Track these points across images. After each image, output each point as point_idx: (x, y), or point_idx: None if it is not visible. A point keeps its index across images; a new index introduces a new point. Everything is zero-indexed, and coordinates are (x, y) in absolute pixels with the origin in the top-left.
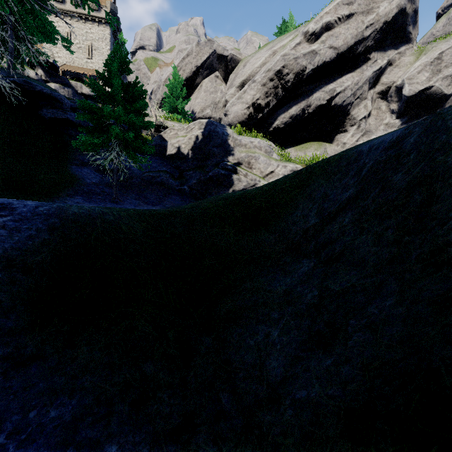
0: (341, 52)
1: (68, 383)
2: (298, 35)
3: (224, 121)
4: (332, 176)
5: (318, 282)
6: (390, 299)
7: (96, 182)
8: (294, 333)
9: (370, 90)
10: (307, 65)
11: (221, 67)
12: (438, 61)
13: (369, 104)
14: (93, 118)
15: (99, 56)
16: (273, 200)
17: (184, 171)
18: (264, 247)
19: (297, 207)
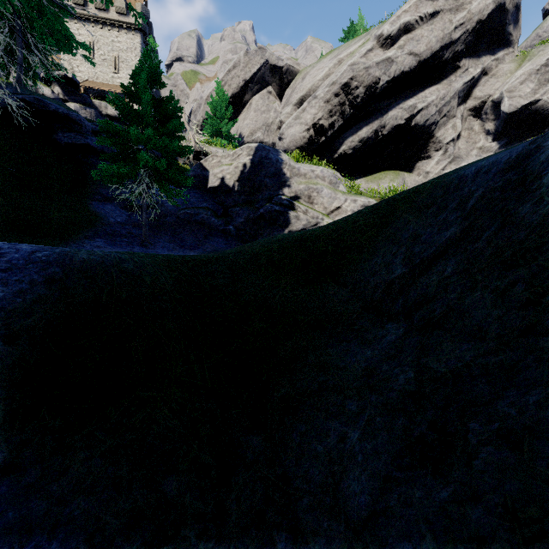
0: (423, 59)
1: (51, 511)
2: (369, 40)
3: (279, 146)
4: (423, 210)
5: (413, 357)
6: (534, 393)
7: (121, 221)
8: (383, 437)
9: (460, 105)
10: (381, 76)
11: (275, 81)
12: (547, 68)
13: (459, 124)
14: (117, 142)
15: (128, 69)
16: (343, 242)
17: (229, 207)
18: (332, 305)
19: (376, 251)
